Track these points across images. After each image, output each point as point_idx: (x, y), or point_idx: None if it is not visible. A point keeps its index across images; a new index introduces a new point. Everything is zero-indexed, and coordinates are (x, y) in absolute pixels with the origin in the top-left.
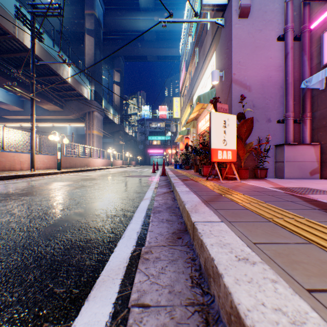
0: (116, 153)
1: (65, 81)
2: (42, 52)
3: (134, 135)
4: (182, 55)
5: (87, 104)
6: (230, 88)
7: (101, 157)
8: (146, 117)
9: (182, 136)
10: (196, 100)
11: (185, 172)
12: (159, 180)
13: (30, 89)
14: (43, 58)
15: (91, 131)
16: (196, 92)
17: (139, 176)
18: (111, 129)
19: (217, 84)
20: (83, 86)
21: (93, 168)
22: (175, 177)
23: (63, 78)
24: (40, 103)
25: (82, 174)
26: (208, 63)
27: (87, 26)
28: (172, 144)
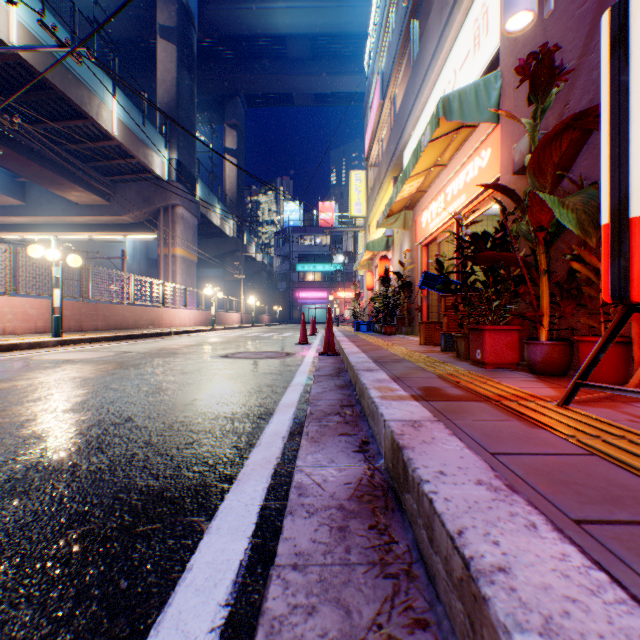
0: (227, 298)
1: (107, 134)
2: (40, 56)
3: (268, 261)
4: (370, 70)
5: (161, 190)
6: (601, 10)
7: (193, 305)
8: (292, 225)
9: (370, 258)
10: (436, 110)
11: (393, 344)
12: (314, 375)
13: (27, 151)
14: (43, 71)
15: (169, 248)
16: (413, 133)
17: (261, 353)
18: (218, 247)
19: (524, 30)
20: (149, 148)
21: (160, 331)
22: (375, 368)
23: (100, 126)
24: (56, 186)
25: (113, 347)
26: (460, 21)
27: (162, 20)
28: (347, 281)
